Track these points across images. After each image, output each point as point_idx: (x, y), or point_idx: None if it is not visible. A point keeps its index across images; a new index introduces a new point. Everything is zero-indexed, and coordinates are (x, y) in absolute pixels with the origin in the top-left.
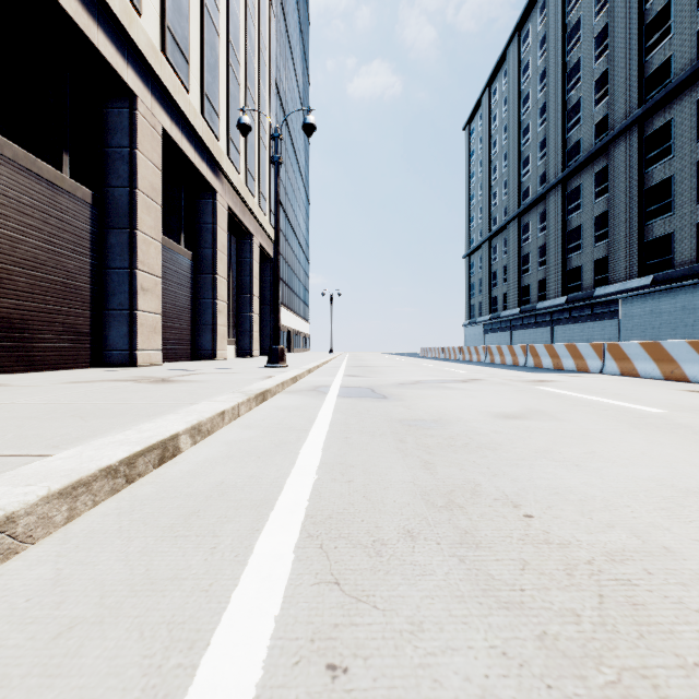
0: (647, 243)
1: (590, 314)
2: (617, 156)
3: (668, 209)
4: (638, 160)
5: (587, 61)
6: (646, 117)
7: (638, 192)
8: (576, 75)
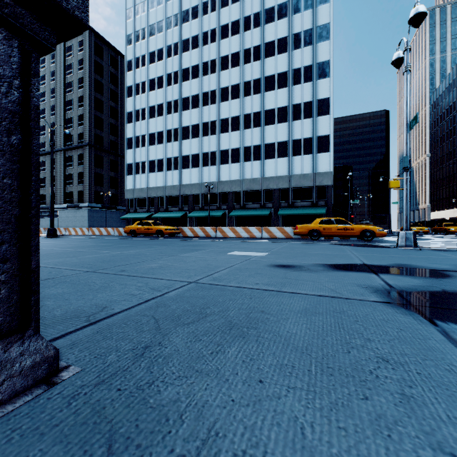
0: (67, 193)
1: (49, 215)
2: (58, 158)
3: (72, 184)
4: (64, 163)
5: (48, 112)
6: (66, 150)
7: (64, 175)
8: (44, 114)
